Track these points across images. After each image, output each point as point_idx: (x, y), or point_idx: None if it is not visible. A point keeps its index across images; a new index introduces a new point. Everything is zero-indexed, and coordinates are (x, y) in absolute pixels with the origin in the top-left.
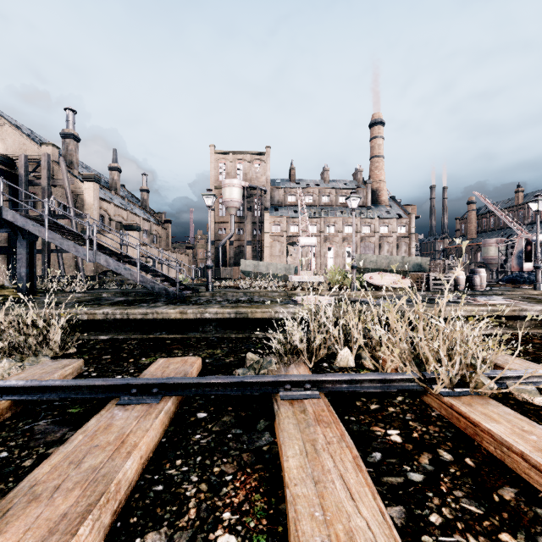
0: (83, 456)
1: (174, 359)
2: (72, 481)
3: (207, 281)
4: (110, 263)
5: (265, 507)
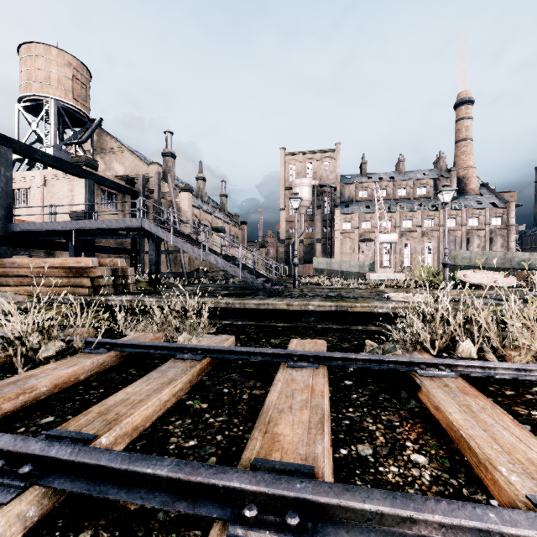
0: (291, 394)
1: (304, 340)
2: (297, 405)
3: (294, 278)
4: (218, 262)
5: (438, 444)
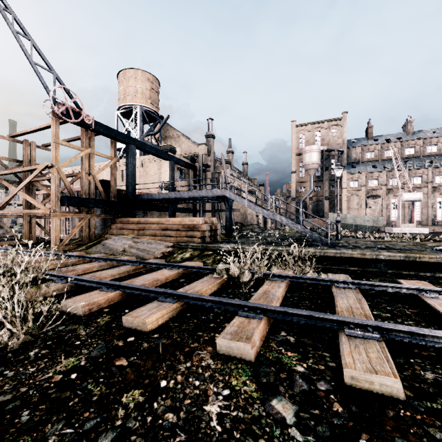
0: None
1: (409, 281)
2: None
3: (337, 232)
4: (283, 220)
5: None
